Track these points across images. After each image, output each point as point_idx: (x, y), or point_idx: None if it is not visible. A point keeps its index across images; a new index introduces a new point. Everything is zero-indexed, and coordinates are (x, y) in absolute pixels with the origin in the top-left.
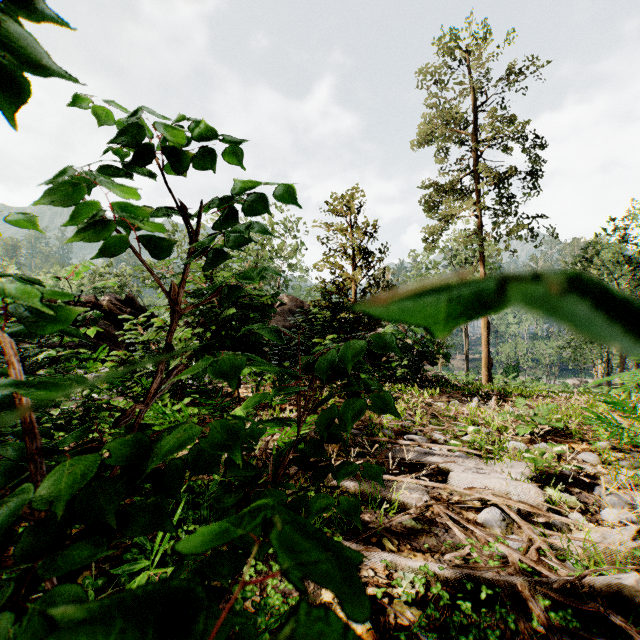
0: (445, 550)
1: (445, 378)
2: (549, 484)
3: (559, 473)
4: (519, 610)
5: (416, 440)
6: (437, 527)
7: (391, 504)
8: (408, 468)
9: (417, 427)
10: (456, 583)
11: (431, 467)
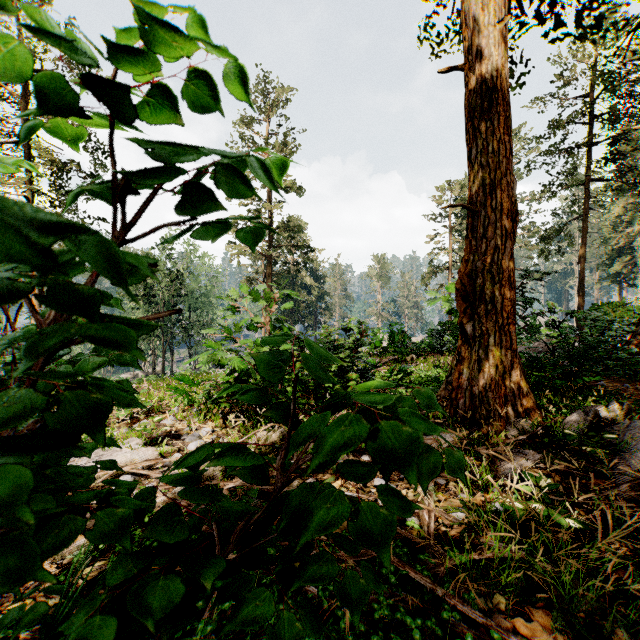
0: None
1: None
2: (153, 446)
3: (158, 436)
4: None
5: None
6: None
7: None
8: None
9: None
10: None
11: None
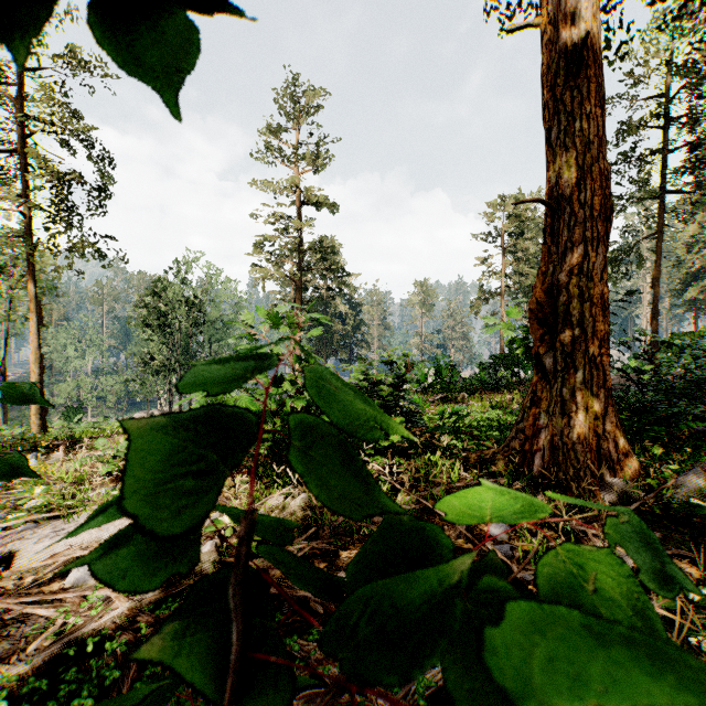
0: (27, 643)
1: None
2: None
3: None
4: (129, 632)
5: None
6: (8, 627)
7: None
8: None
9: None
10: (53, 663)
11: None
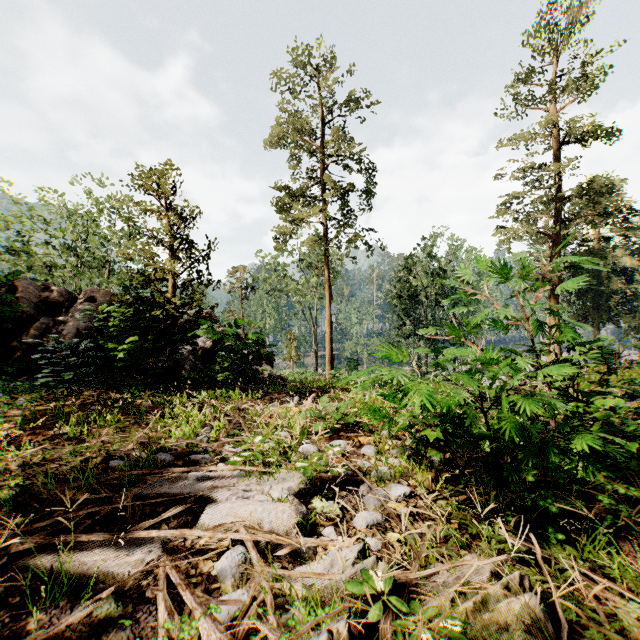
0: None
1: (282, 377)
2: (320, 492)
3: (333, 476)
4: None
5: (198, 461)
6: (146, 604)
7: (97, 580)
8: (164, 506)
9: (212, 442)
10: None
11: (186, 502)
